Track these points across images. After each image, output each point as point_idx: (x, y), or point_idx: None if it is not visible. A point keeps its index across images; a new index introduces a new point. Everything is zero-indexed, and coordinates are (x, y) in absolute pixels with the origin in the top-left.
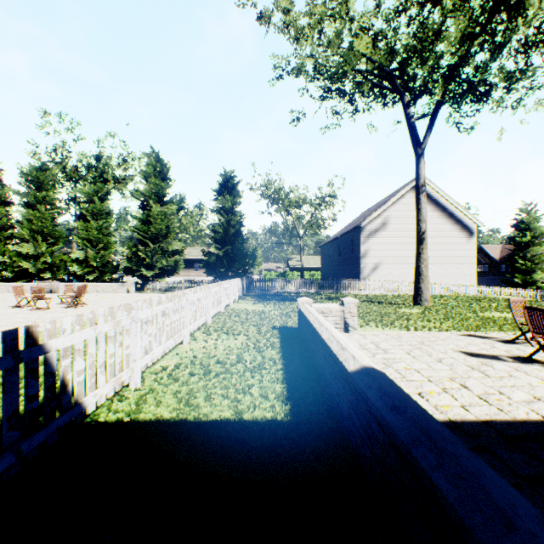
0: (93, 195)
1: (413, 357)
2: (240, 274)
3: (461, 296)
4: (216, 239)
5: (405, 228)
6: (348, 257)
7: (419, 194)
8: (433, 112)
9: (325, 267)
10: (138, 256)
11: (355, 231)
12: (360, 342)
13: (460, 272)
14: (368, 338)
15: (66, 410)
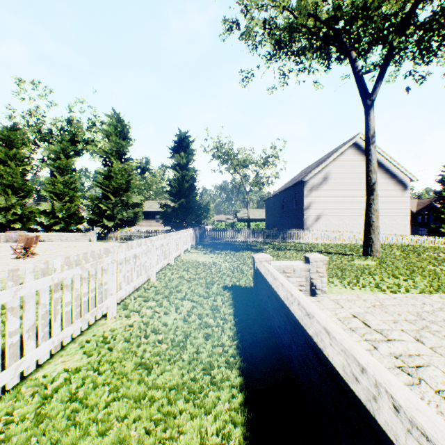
0: (60, 152)
1: (435, 351)
2: (193, 224)
3: (400, 245)
4: (172, 192)
5: (345, 182)
6: (292, 209)
7: (369, 145)
8: (385, 62)
9: (269, 218)
10: (100, 208)
11: (298, 185)
12: (339, 314)
13: (395, 223)
14: (345, 307)
15: None
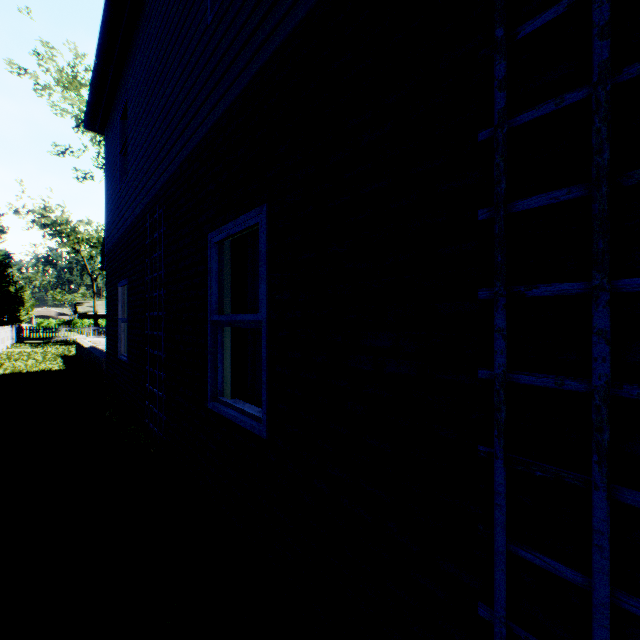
0: None
1: None
2: (5, 322)
3: None
4: None
5: None
6: None
7: None
8: None
9: None
10: None
11: None
12: None
13: None
14: None
15: None
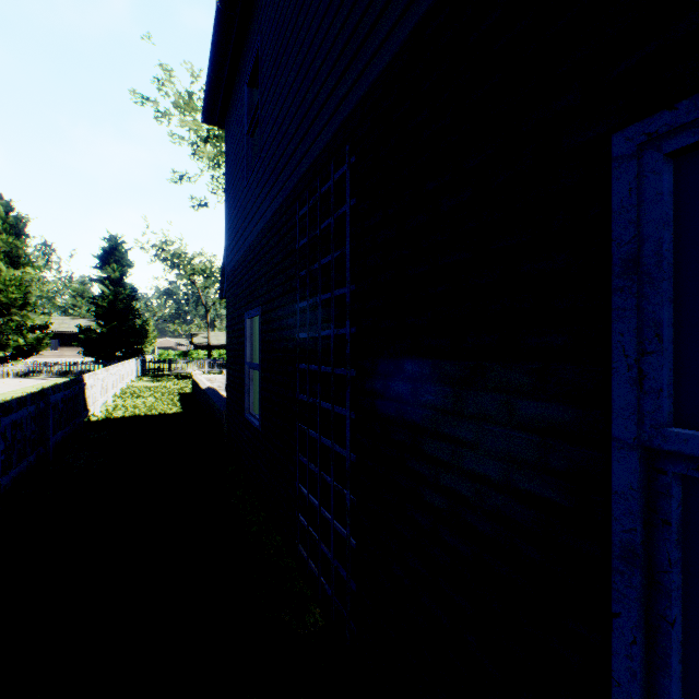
0: None
1: None
2: (131, 354)
3: None
4: (98, 313)
5: None
6: None
7: None
8: None
9: None
10: None
11: None
12: None
13: None
14: None
15: (88, 410)
